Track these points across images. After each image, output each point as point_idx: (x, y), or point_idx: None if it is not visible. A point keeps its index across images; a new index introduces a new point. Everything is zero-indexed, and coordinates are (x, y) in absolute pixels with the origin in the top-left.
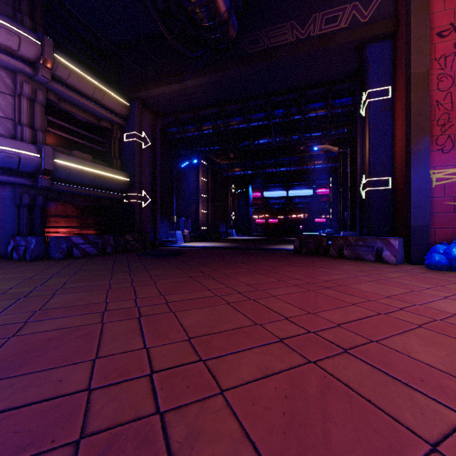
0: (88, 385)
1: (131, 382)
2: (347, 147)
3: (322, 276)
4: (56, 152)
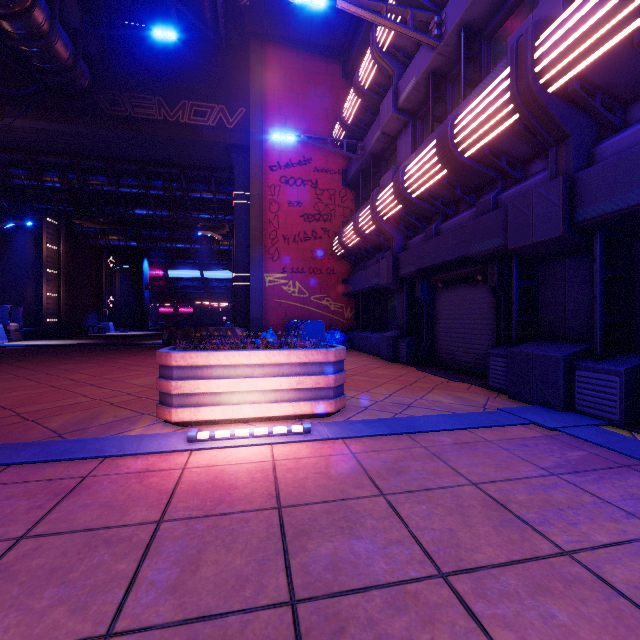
0: None
1: None
2: None
3: (152, 360)
4: None
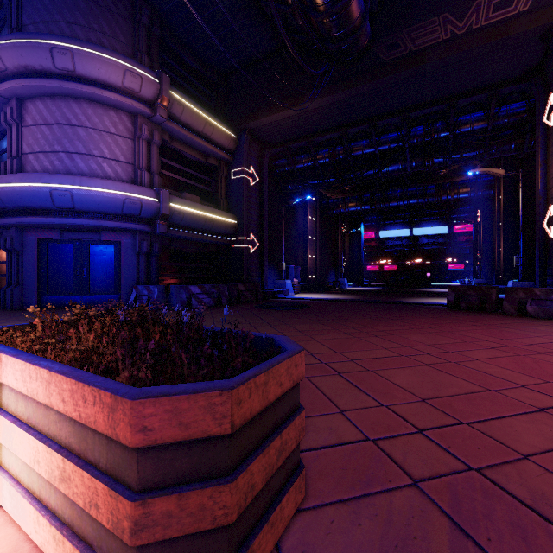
0: (364, 435)
1: (408, 438)
2: (510, 169)
3: (518, 338)
4: (171, 196)
